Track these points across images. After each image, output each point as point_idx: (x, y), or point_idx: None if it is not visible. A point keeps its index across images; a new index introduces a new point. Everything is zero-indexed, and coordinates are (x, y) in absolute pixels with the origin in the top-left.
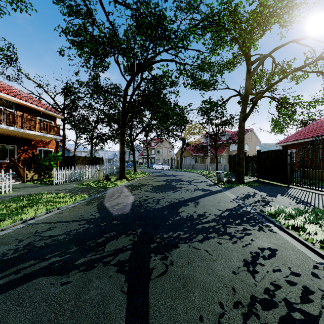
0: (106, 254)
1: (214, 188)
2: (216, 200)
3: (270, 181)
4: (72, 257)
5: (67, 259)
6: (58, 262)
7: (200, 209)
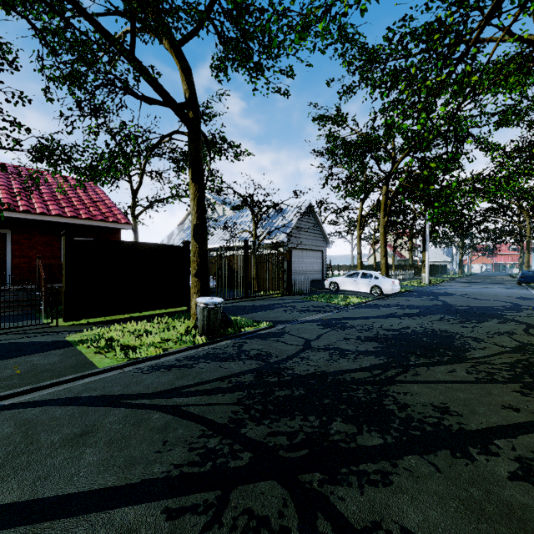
0: (465, 306)
1: (293, 327)
2: (359, 313)
3: (128, 315)
4: (481, 307)
5: (483, 307)
6: (485, 307)
7: (395, 310)
